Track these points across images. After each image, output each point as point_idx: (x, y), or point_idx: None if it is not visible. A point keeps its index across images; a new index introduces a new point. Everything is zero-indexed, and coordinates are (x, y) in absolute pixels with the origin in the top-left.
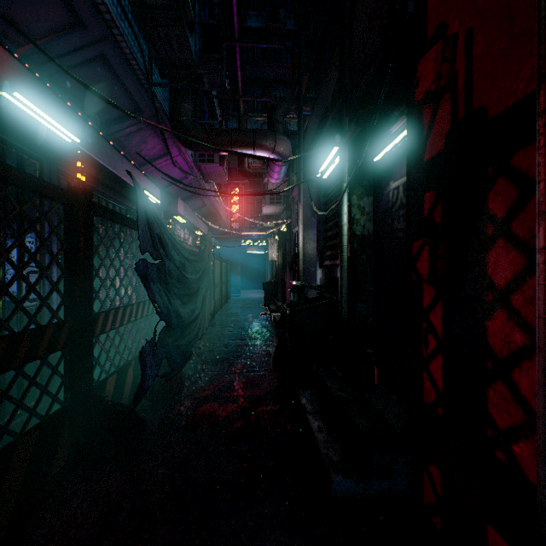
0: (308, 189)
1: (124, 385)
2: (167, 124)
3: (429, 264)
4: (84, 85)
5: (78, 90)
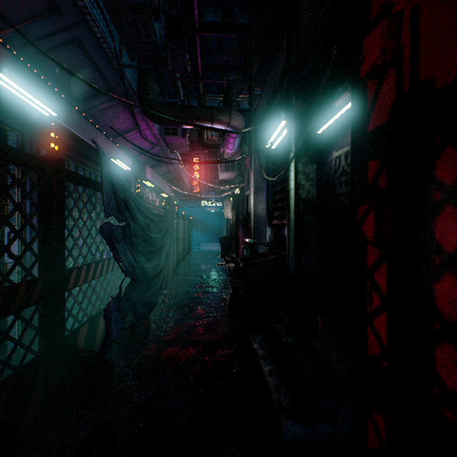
0: (258, 158)
1: (95, 332)
2: (136, 101)
3: (375, 228)
4: (57, 63)
5: (56, 70)
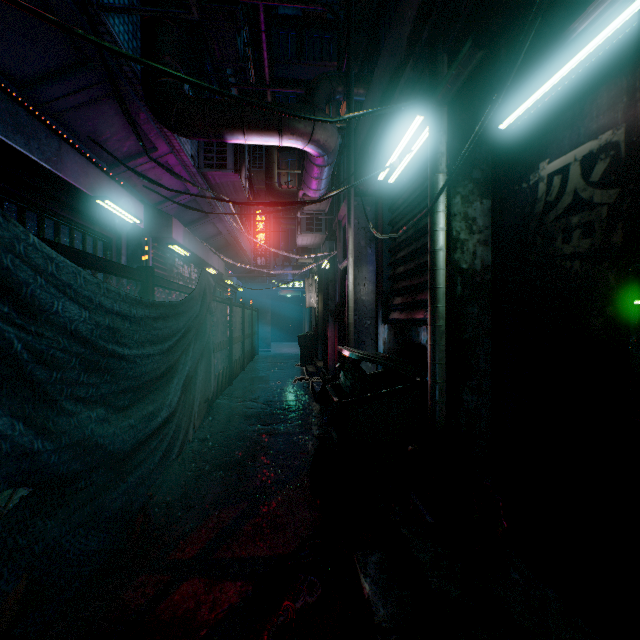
0: (362, 205)
1: None
2: (142, 94)
3: None
4: None
5: None
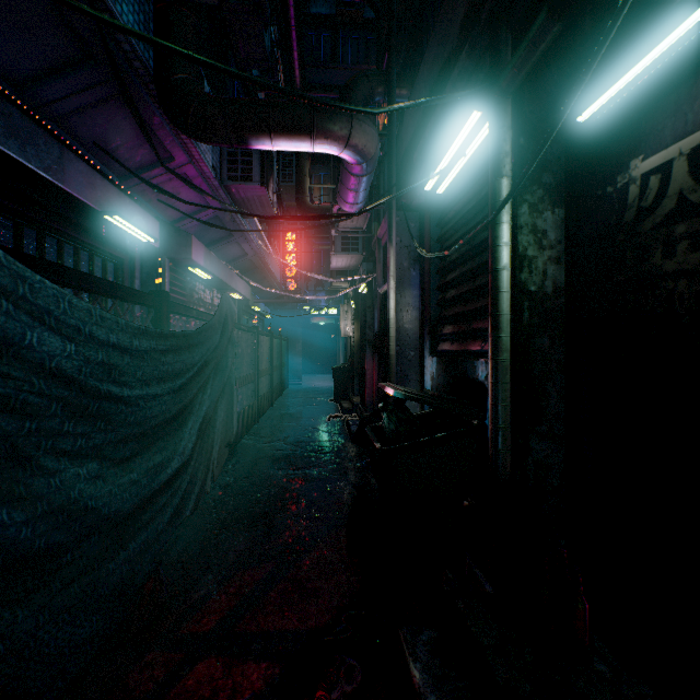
0: (405, 220)
1: None
2: (155, 94)
3: None
4: None
5: None
